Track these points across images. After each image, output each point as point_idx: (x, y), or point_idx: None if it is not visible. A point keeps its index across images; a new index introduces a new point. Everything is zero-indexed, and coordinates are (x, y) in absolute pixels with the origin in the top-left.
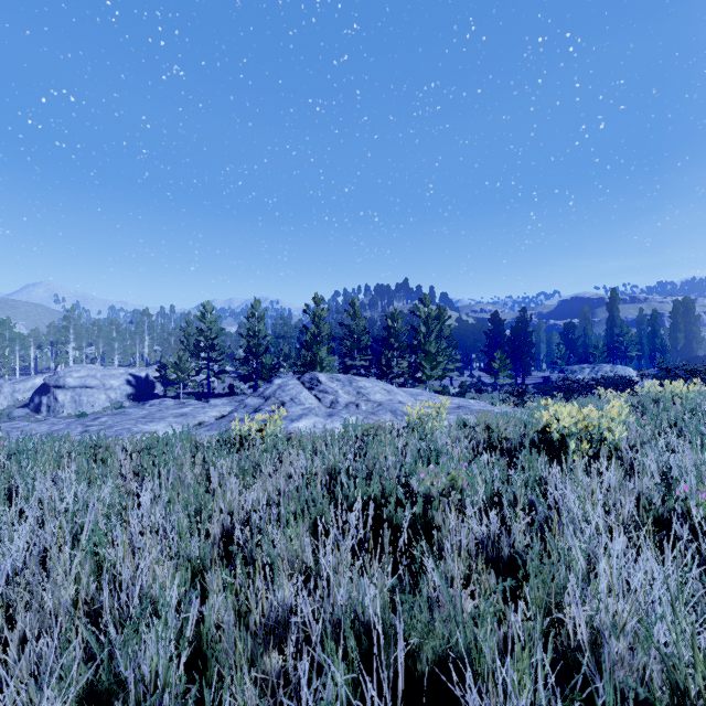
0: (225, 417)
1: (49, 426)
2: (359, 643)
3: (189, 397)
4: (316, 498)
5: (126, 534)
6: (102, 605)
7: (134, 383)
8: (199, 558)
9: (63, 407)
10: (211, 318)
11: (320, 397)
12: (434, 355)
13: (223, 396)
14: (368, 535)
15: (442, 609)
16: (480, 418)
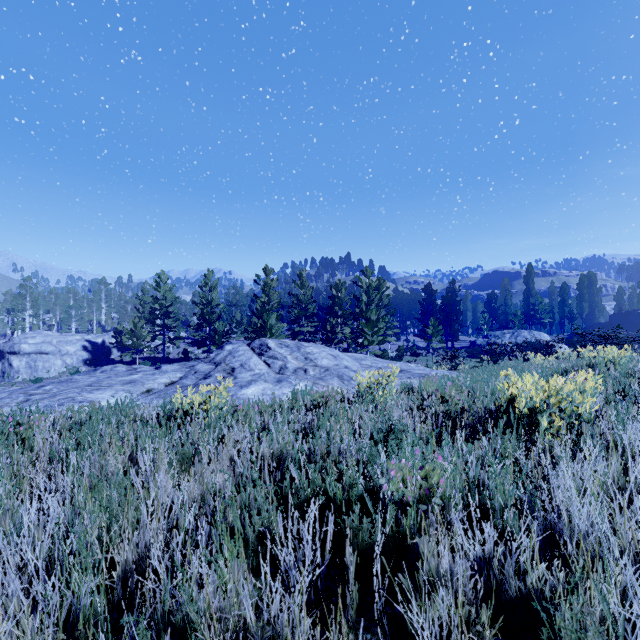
0: (174, 384)
1: None
2: None
3: (144, 362)
4: (260, 503)
5: (4, 563)
6: None
7: (90, 349)
8: (93, 609)
9: (18, 373)
10: (166, 287)
11: (269, 363)
12: (375, 322)
13: (178, 361)
14: (328, 557)
15: None
16: (425, 384)
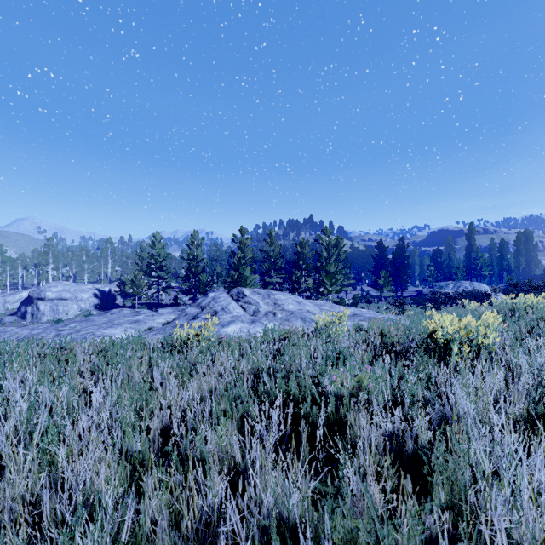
0: (170, 323)
1: (29, 330)
2: (283, 543)
3: (142, 307)
4: (242, 396)
5: None
6: (46, 504)
7: (99, 296)
8: (140, 453)
9: (44, 315)
10: (160, 245)
11: (245, 307)
12: (333, 274)
13: (169, 306)
14: (288, 430)
15: (357, 503)
16: (372, 324)
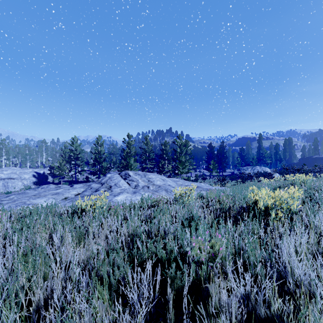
0: (80, 194)
1: None
2: None
3: (65, 183)
4: (119, 263)
5: None
6: None
7: (36, 176)
8: None
9: None
10: (76, 144)
11: (129, 183)
12: (183, 162)
13: (83, 182)
14: (157, 294)
15: None
16: (209, 193)
